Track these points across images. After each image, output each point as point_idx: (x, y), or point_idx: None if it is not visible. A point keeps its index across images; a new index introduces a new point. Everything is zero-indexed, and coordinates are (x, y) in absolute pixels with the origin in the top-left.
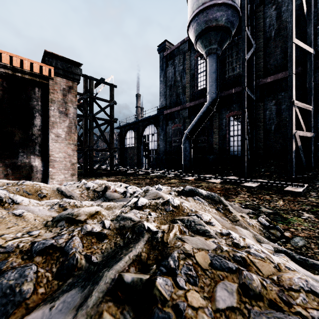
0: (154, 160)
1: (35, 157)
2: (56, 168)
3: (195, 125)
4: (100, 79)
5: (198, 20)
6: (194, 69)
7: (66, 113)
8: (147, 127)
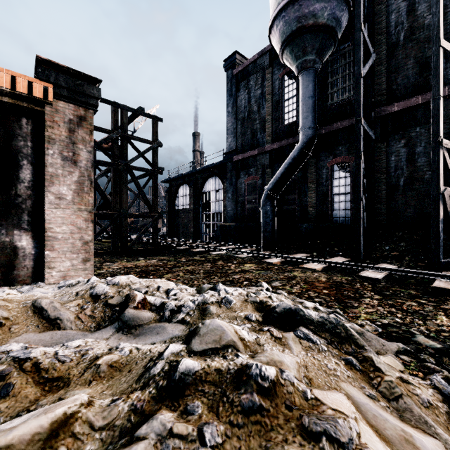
0: (218, 229)
1: (22, 233)
2: (56, 251)
3: (280, 178)
4: (138, 110)
5: (285, 16)
6: (279, 94)
7: (74, 160)
8: (209, 180)
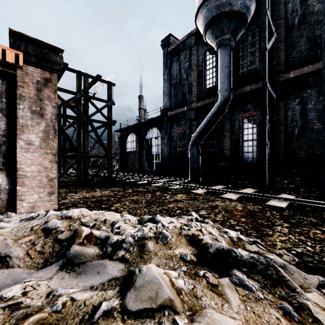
0: (157, 166)
1: None
2: (26, 186)
3: (204, 128)
4: (96, 77)
5: (208, 5)
6: (202, 65)
7: (41, 113)
8: (150, 130)
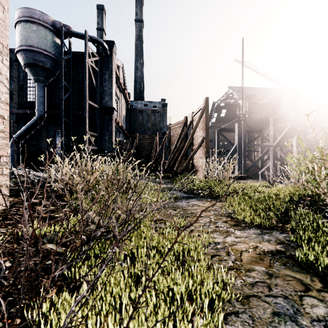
0: None
1: None
2: None
3: (24, 133)
4: None
5: (26, 54)
6: (23, 81)
7: None
8: None
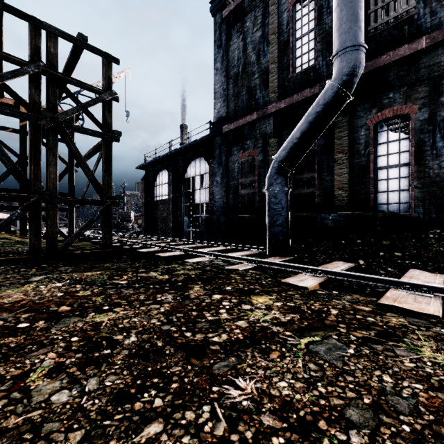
0: (203, 223)
1: None
2: None
3: (299, 139)
4: (76, 37)
5: None
6: (288, 31)
7: None
8: (192, 163)
